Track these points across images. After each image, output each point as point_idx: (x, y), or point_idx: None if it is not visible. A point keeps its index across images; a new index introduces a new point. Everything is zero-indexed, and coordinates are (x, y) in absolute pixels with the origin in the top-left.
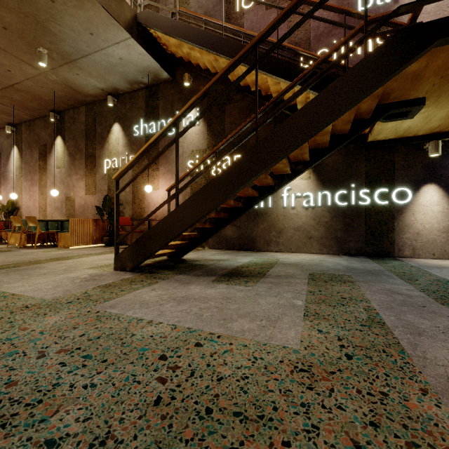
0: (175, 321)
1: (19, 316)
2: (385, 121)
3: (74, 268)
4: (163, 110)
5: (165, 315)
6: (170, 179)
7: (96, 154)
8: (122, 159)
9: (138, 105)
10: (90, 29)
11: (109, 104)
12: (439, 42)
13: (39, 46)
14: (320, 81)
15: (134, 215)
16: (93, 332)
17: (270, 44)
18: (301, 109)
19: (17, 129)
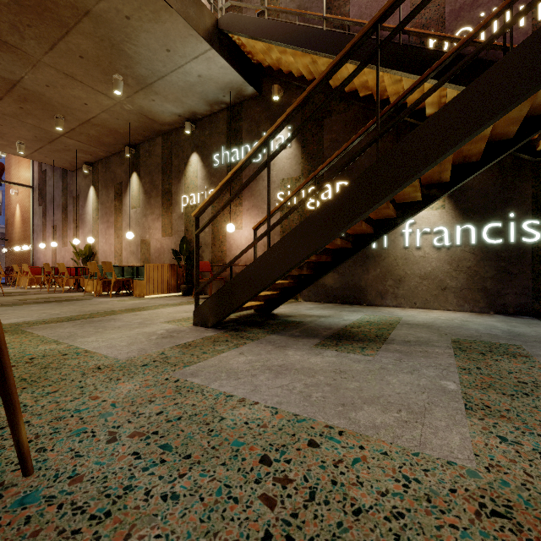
0: (275, 402)
1: (91, 380)
2: None
3: (149, 321)
4: (248, 133)
5: (260, 391)
6: (256, 216)
7: (173, 190)
8: (201, 194)
9: (219, 130)
10: (166, 45)
11: (187, 132)
12: None
13: (115, 73)
14: (464, 69)
15: (214, 260)
16: (172, 409)
17: (389, 29)
18: (447, 104)
19: (94, 168)
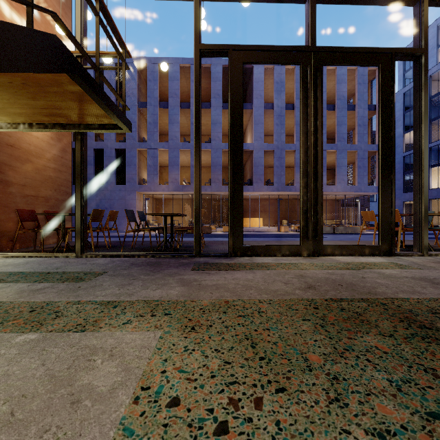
0: None
1: None
2: None
3: None
4: None
5: None
6: None
7: None
8: None
9: None
10: None
11: None
12: (73, 74)
13: None
14: None
15: None
16: None
17: None
18: None
19: None
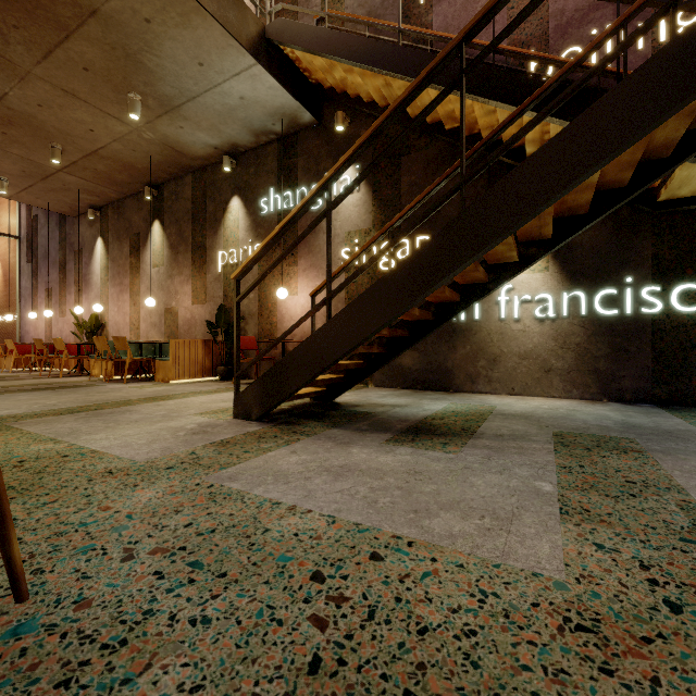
0: (333, 510)
1: (100, 487)
2: None
3: (176, 413)
4: (304, 172)
5: (315, 497)
6: (315, 279)
7: (207, 244)
8: (243, 250)
9: (267, 167)
10: (198, 58)
11: (226, 169)
12: None
13: (130, 91)
14: (570, 101)
15: (261, 334)
16: (205, 520)
17: (479, 47)
18: (545, 145)
19: (103, 213)
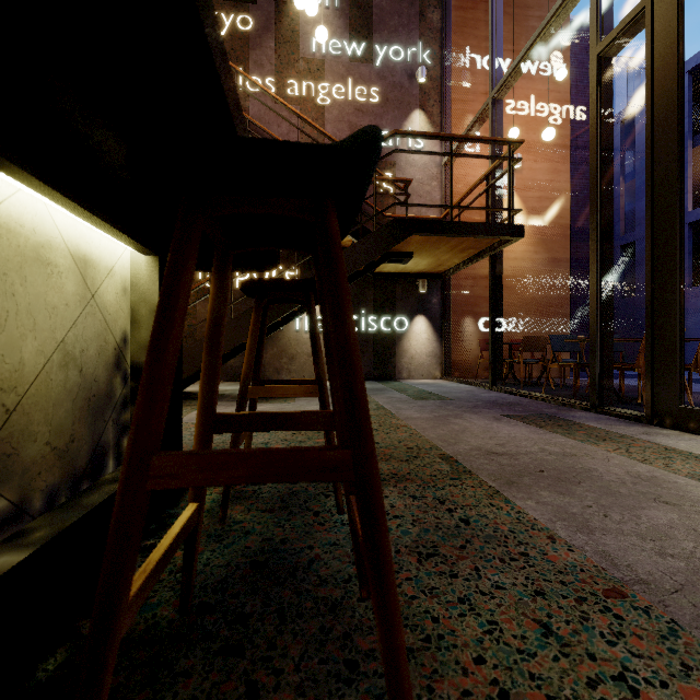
0: None
1: None
2: (388, 263)
3: None
4: None
5: None
6: None
7: None
8: None
9: None
10: None
11: None
12: (415, 234)
13: None
14: None
15: None
16: None
17: None
18: None
19: None
